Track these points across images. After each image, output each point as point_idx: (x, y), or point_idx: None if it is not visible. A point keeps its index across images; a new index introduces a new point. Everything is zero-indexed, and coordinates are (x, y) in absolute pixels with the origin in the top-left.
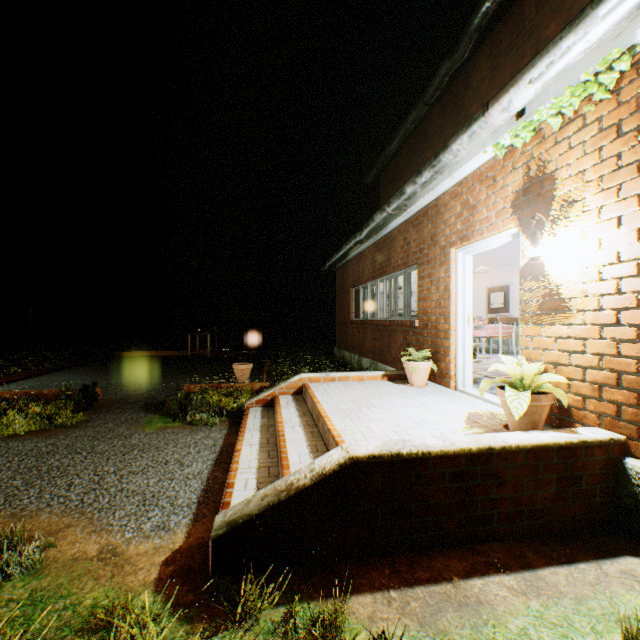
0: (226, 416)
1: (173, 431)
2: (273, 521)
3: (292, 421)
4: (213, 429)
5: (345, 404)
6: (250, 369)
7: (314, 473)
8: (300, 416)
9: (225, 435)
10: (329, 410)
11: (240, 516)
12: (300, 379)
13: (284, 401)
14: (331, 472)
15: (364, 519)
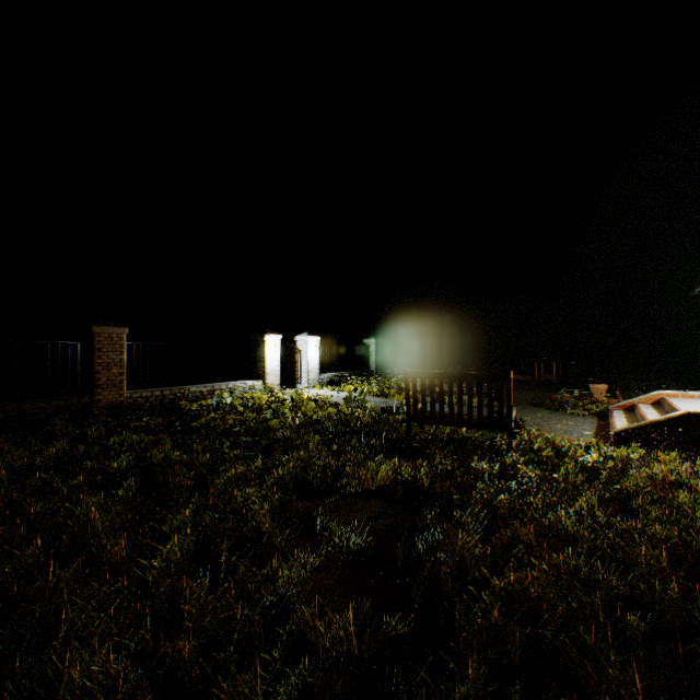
0: (591, 414)
1: (558, 415)
2: (642, 432)
3: (650, 413)
4: (585, 417)
5: (697, 407)
6: (604, 389)
7: (665, 417)
8: (657, 412)
9: (596, 420)
10: (681, 407)
11: (625, 428)
12: (657, 394)
13: (642, 406)
14: (675, 417)
15: (695, 441)
